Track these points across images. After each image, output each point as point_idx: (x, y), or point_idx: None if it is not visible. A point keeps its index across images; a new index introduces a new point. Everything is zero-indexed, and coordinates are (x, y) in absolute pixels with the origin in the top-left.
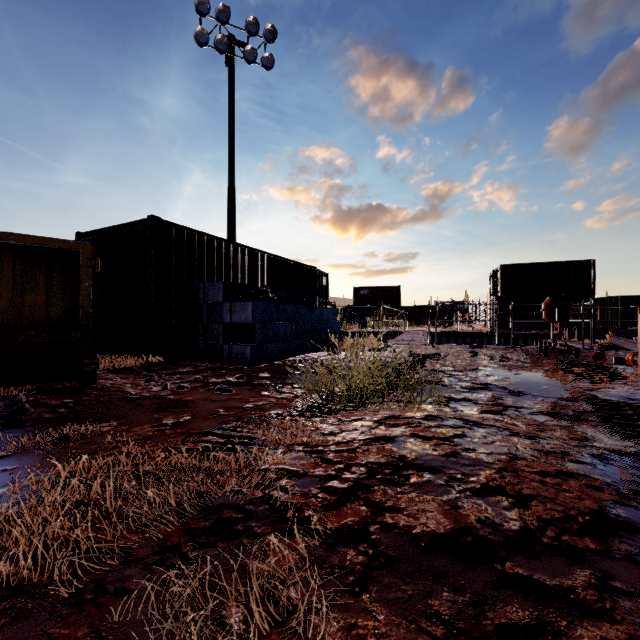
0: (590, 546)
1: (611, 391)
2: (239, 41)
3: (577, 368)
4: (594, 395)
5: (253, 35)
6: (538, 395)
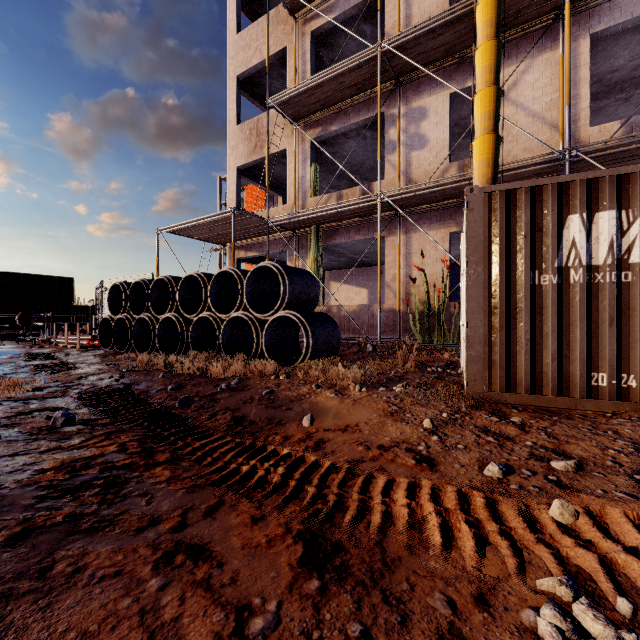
0: (7, 363)
1: (37, 350)
2: None
3: (30, 346)
4: (30, 352)
5: None
6: (7, 355)
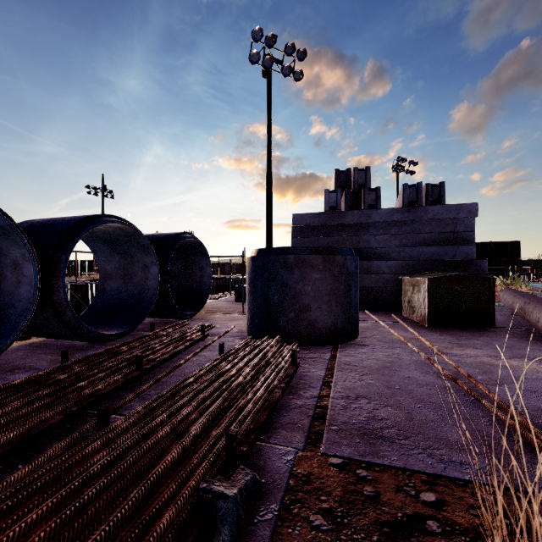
0: None
1: None
2: (402, 166)
3: None
4: None
5: (409, 164)
6: None
